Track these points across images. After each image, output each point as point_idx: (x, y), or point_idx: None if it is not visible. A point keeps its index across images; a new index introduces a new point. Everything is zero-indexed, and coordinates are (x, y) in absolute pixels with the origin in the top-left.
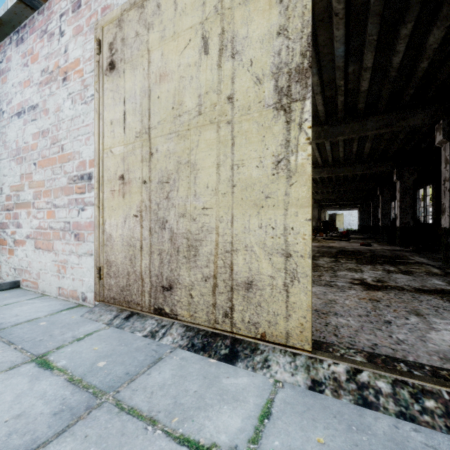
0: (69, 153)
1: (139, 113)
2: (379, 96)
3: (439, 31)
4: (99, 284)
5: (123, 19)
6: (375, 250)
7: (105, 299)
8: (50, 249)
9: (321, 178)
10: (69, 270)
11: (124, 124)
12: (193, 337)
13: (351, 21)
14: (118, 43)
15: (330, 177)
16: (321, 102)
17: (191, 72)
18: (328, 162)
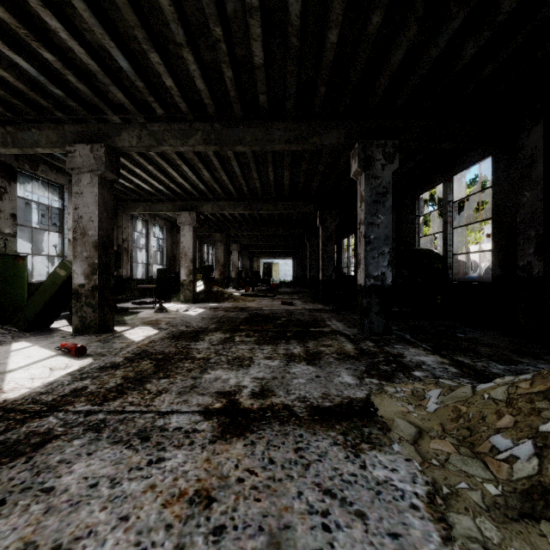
0: None
1: None
2: (285, 89)
3: None
4: None
5: None
6: (294, 312)
7: None
8: None
9: (244, 217)
10: None
11: None
12: None
13: None
14: None
15: (255, 217)
16: (197, 70)
17: None
18: (245, 194)
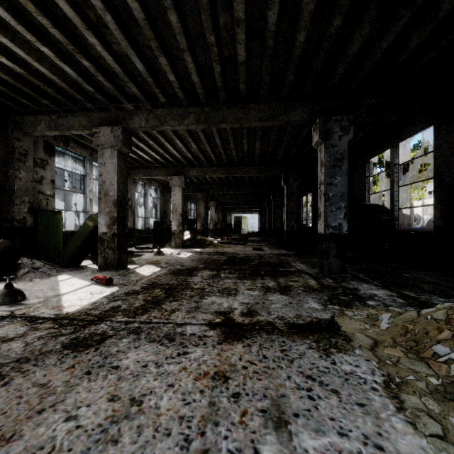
0: None
1: None
2: (260, 79)
3: None
4: None
5: None
6: (264, 256)
7: None
8: None
9: (221, 180)
10: None
11: None
12: None
13: None
14: None
15: (229, 179)
16: (194, 68)
17: None
18: (223, 161)
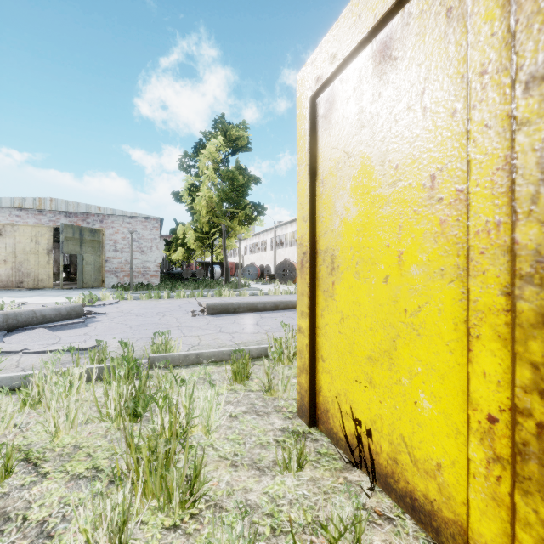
0: None
1: (12, 248)
2: None
3: None
4: None
5: (5, 226)
6: None
7: None
8: None
9: None
10: None
11: (6, 249)
12: (30, 289)
13: None
14: (3, 230)
15: None
16: None
17: (29, 244)
18: None
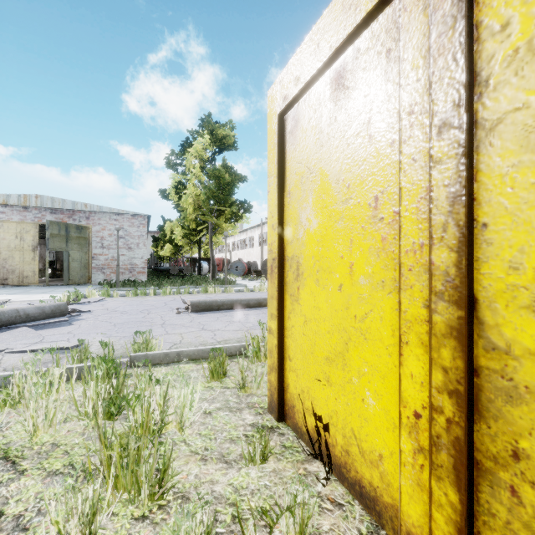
0: None
1: None
2: None
3: None
4: None
5: None
6: None
7: None
8: None
9: None
10: None
11: None
12: (15, 286)
13: None
14: None
15: None
16: None
17: (13, 241)
18: None
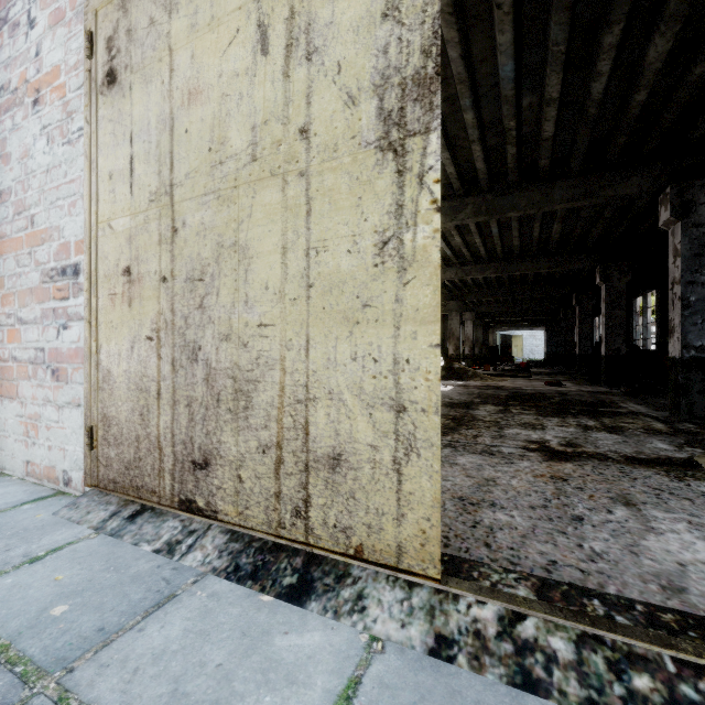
0: (43, 230)
1: (155, 159)
2: (572, 148)
3: (664, 41)
4: (91, 456)
5: None
6: (568, 393)
7: (101, 482)
8: (12, 396)
9: (487, 280)
10: (43, 432)
11: (130, 179)
12: (240, 552)
13: (523, 19)
14: (121, 37)
15: (501, 278)
16: (481, 155)
17: (240, 87)
18: (496, 254)
